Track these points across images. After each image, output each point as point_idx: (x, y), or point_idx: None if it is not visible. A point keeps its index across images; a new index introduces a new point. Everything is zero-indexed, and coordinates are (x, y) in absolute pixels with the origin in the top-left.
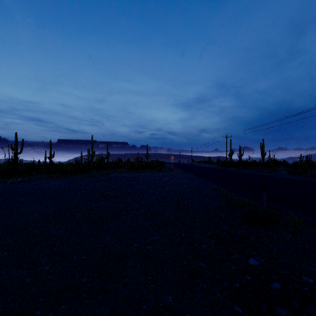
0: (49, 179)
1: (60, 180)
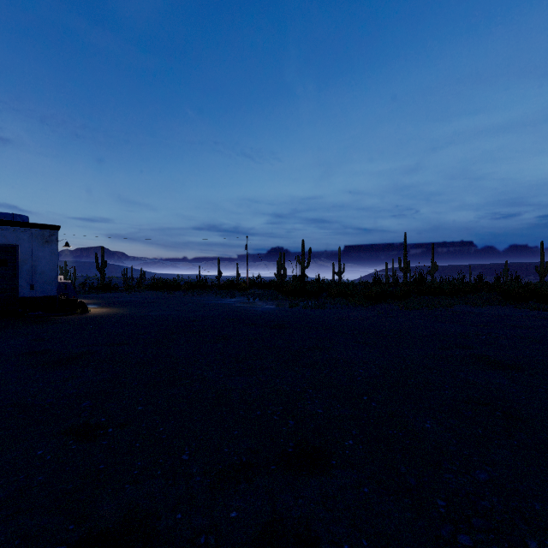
0: (346, 307)
1: (363, 311)
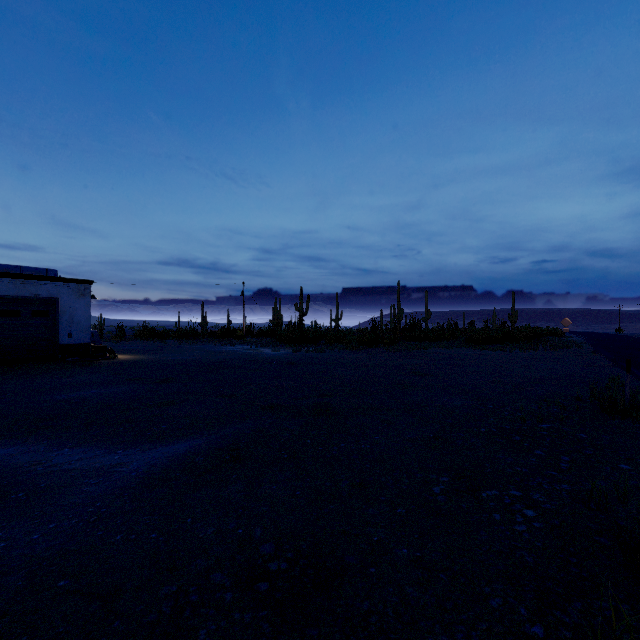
0: (342, 351)
1: (357, 353)
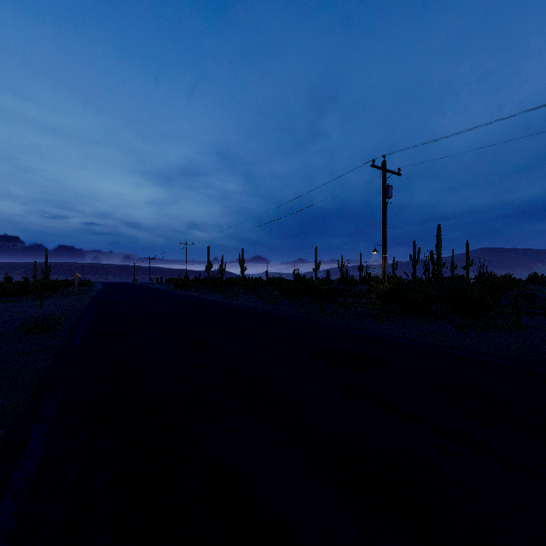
0: None
1: None
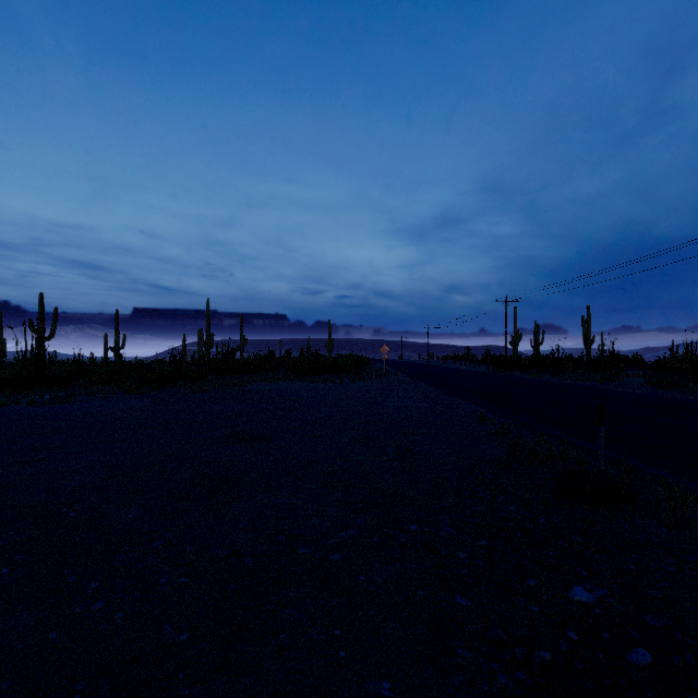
0: (112, 397)
1: (137, 399)
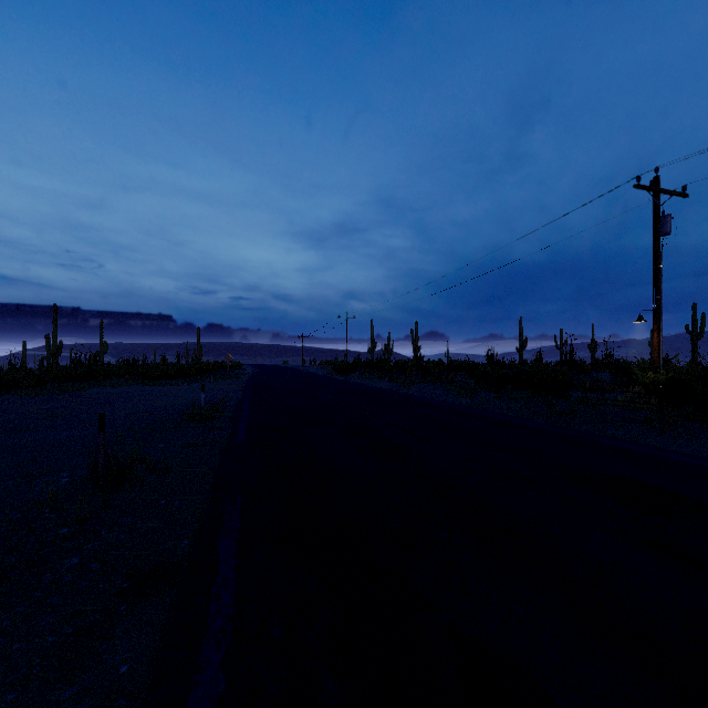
0: None
1: None
